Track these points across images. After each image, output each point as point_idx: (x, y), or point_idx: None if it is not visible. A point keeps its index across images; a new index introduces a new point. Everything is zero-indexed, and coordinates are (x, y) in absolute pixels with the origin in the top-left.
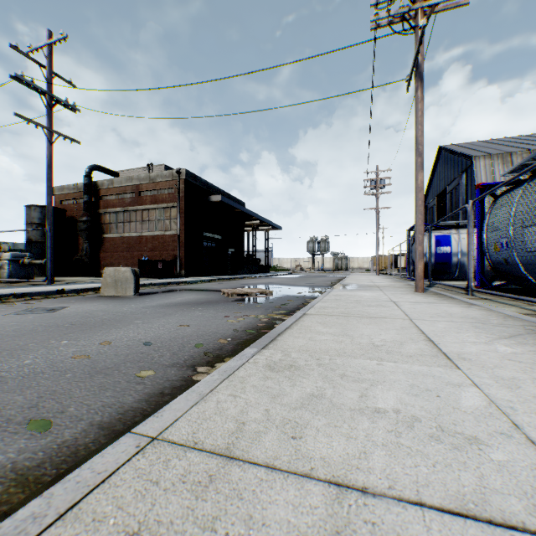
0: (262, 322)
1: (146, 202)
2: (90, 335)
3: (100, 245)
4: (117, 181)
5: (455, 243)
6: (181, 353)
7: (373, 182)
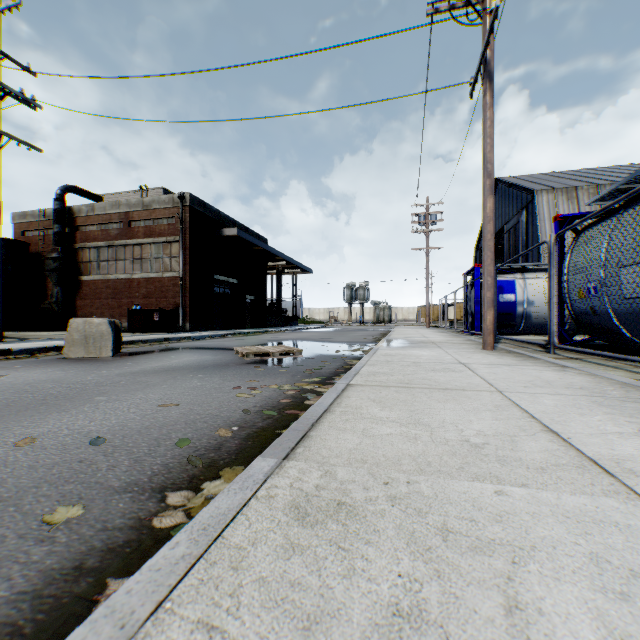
0: (287, 397)
1: (139, 234)
2: (9, 425)
3: (76, 290)
4: (100, 207)
5: (520, 290)
6: (149, 460)
7: (423, 218)
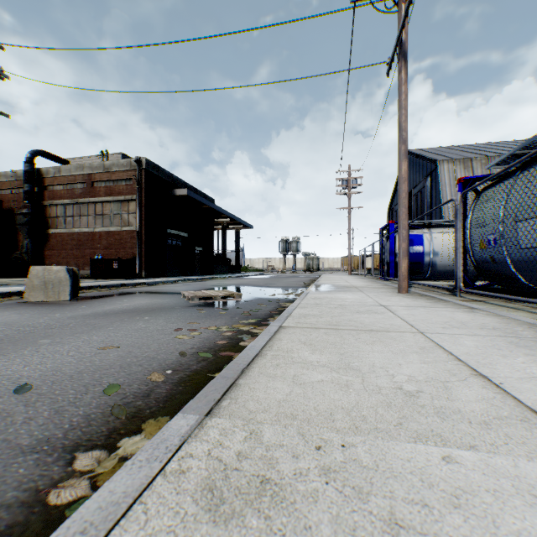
0: (224, 338)
1: (101, 193)
2: None
3: (44, 242)
4: (66, 169)
5: (427, 242)
6: (72, 410)
7: (345, 182)
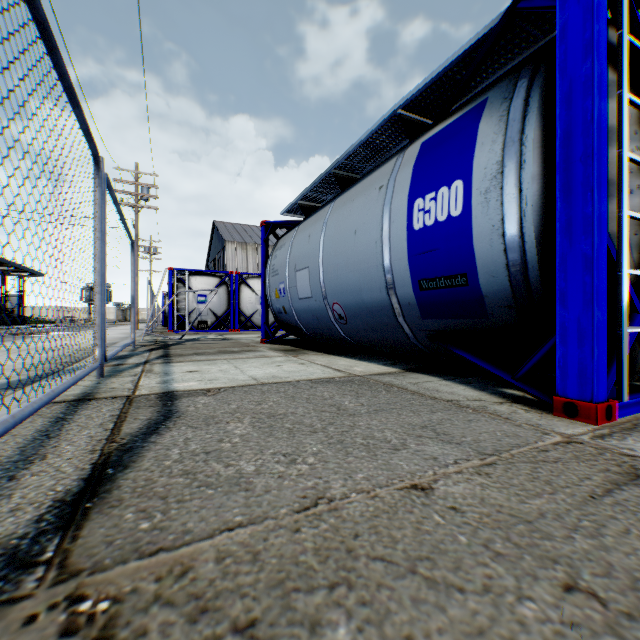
0: None
1: None
2: None
3: None
4: None
5: None
6: None
7: (148, 249)
